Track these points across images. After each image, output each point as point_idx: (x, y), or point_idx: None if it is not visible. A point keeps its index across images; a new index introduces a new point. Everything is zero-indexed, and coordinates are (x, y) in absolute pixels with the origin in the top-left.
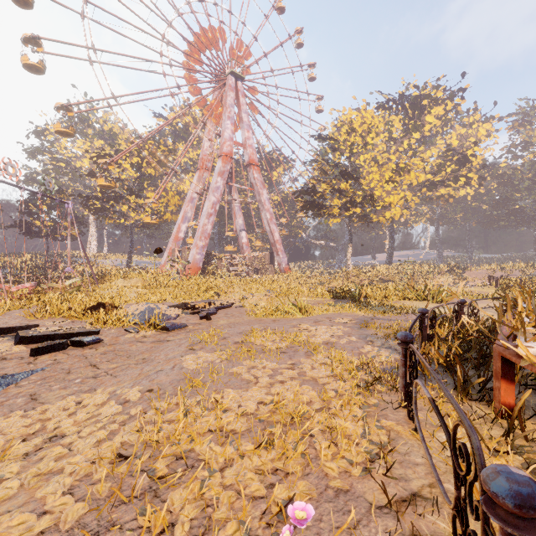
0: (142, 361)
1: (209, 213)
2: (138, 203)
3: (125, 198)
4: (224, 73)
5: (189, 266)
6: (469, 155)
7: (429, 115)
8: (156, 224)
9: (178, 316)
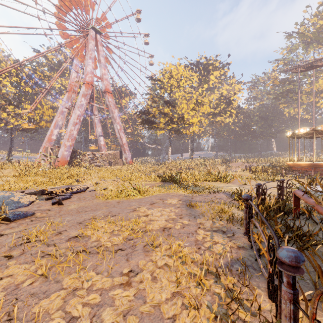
0: None
1: (75, 122)
2: (16, 112)
3: (4, 107)
4: (87, 27)
5: (59, 160)
6: (232, 100)
7: (212, 75)
8: (31, 128)
9: (32, 202)
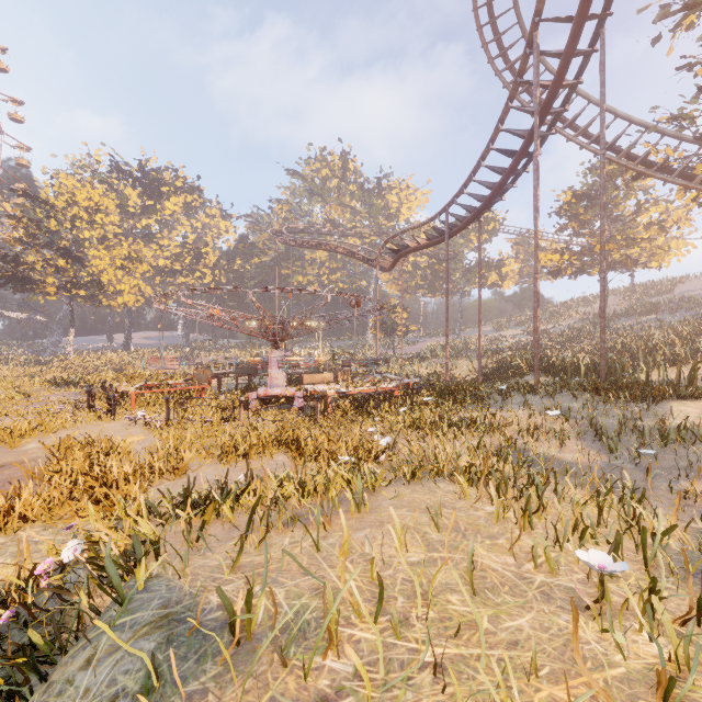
0: None
1: None
2: None
3: None
4: None
5: None
6: (204, 252)
7: (169, 201)
8: None
9: None
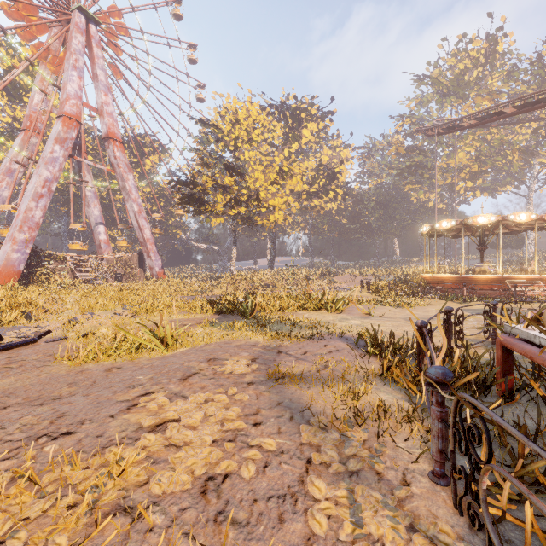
0: None
1: (39, 193)
2: None
3: None
4: (67, 5)
5: None
6: (337, 172)
7: (306, 128)
8: None
9: None
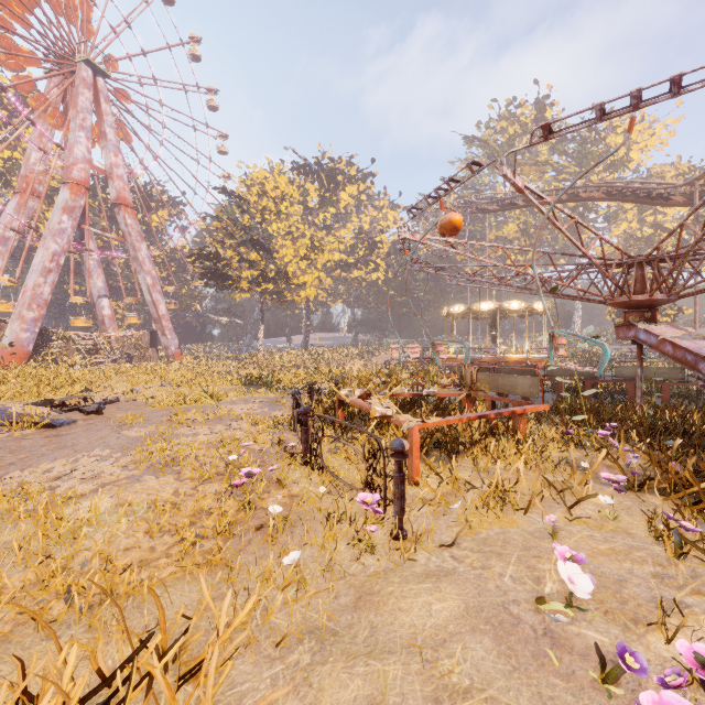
0: (58, 448)
1: (47, 268)
2: None
3: None
4: (71, 55)
5: (7, 350)
6: (377, 241)
7: (344, 192)
8: None
9: (48, 415)
